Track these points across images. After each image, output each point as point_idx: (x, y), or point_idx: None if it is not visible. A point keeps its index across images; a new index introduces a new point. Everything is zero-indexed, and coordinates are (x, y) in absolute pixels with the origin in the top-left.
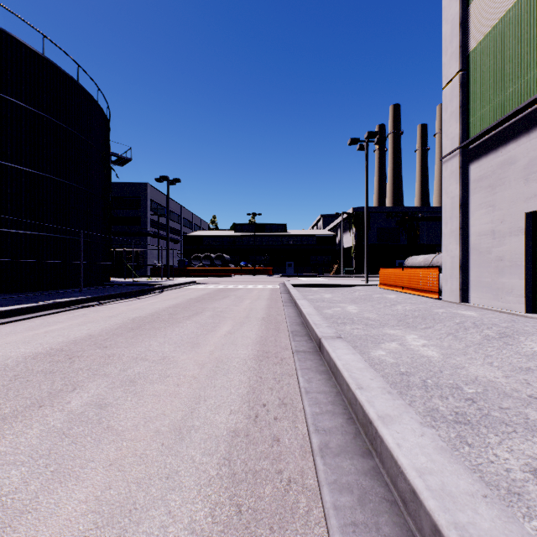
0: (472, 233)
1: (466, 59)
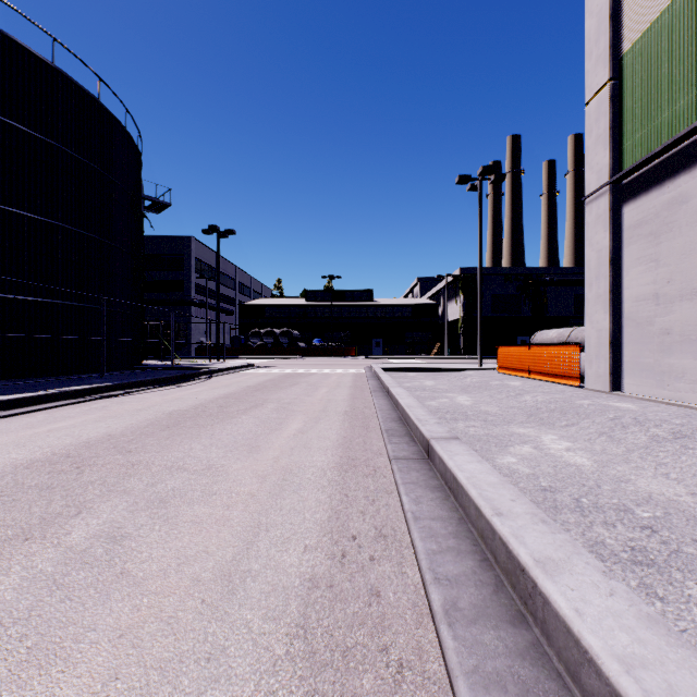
0: (627, 298)
1: (617, 65)
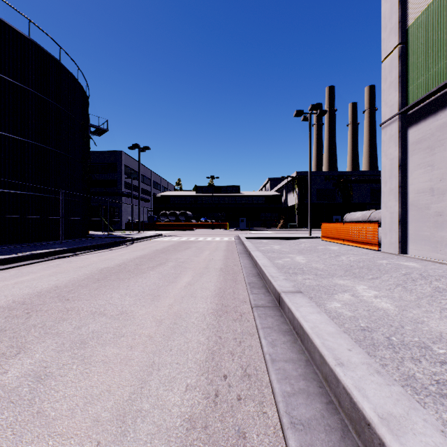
0: (411, 191)
1: (404, 34)
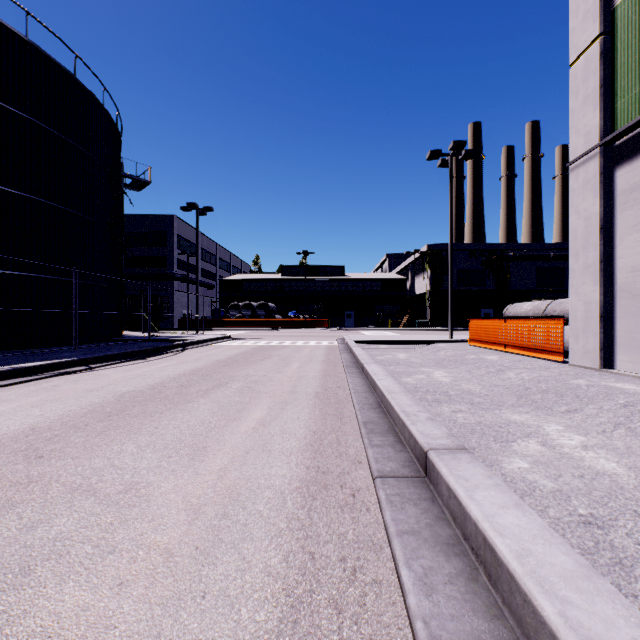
0: (621, 268)
1: (609, 18)
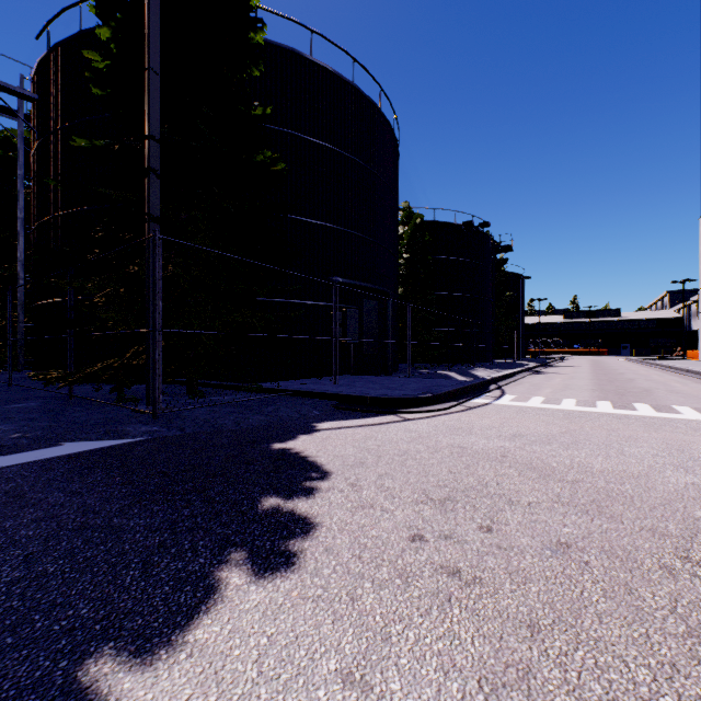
0: None
1: None
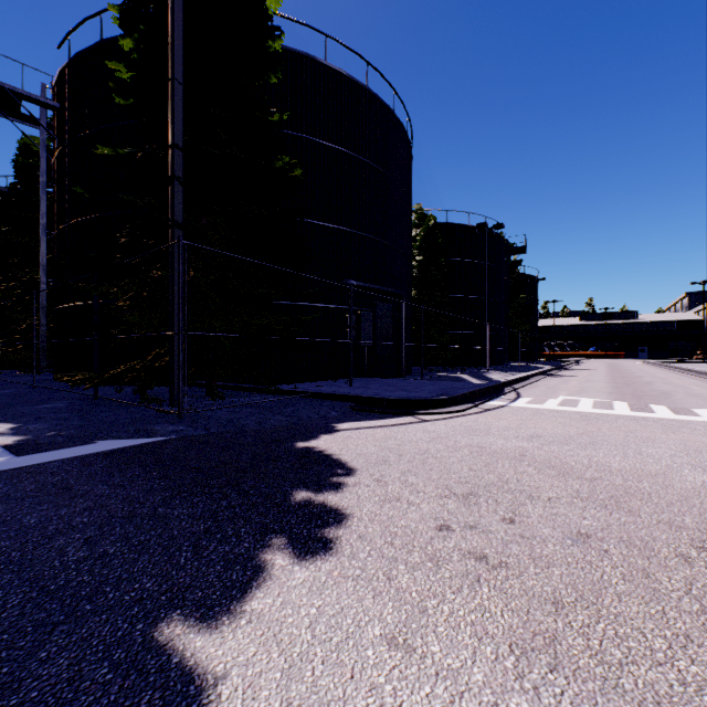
0: None
1: None
